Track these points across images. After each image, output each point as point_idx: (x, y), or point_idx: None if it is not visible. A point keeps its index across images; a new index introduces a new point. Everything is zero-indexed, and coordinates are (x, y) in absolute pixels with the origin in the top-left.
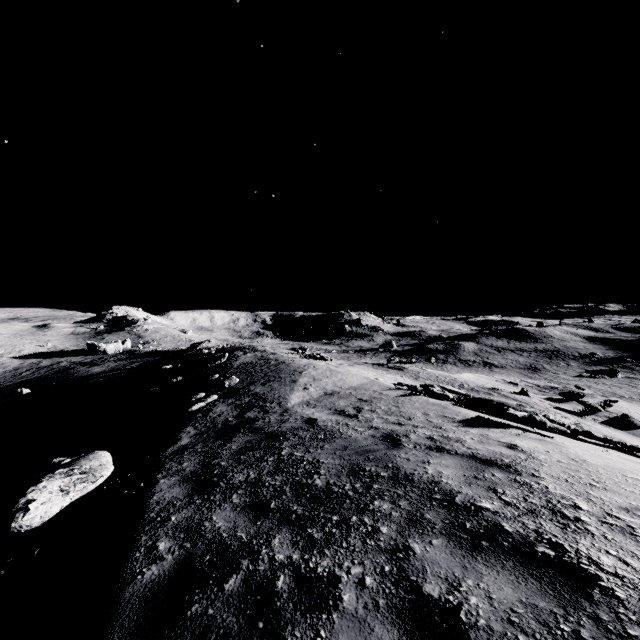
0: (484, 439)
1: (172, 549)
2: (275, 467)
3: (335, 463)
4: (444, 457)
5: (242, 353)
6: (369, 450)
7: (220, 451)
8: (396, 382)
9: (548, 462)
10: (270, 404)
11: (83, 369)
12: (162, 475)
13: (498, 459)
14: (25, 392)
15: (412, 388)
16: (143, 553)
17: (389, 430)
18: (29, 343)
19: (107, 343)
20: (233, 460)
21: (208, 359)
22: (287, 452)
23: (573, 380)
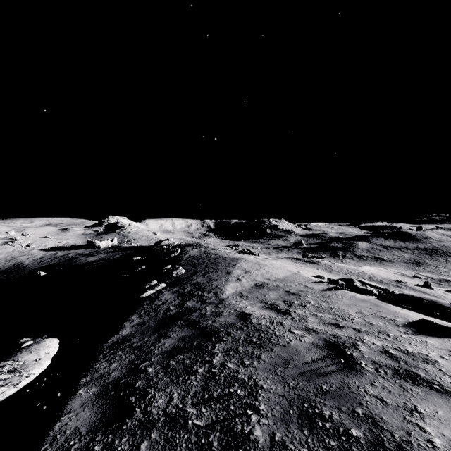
0: None
1: None
2: (203, 387)
3: (277, 392)
4: (433, 399)
5: (190, 248)
6: (318, 372)
7: (152, 349)
8: (315, 275)
9: None
10: (208, 294)
11: (83, 258)
12: (85, 381)
13: None
14: (42, 274)
15: (334, 282)
16: None
17: (330, 335)
18: (51, 240)
19: (100, 240)
20: (161, 366)
21: (165, 253)
22: (219, 361)
23: None
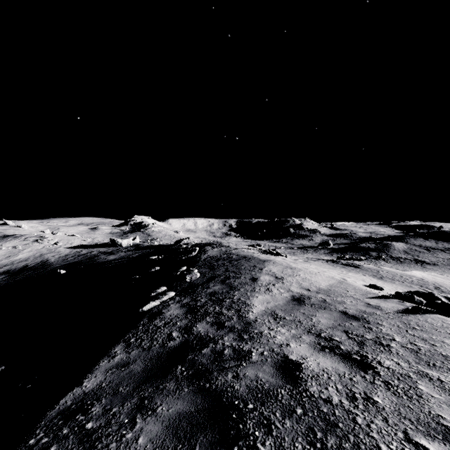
0: None
1: None
2: None
3: None
4: None
5: (210, 248)
6: None
7: None
8: (366, 283)
9: None
10: (227, 311)
11: (103, 257)
12: None
13: None
14: (62, 272)
15: (407, 297)
16: None
17: None
18: (77, 238)
19: (122, 239)
20: None
21: (183, 252)
22: None
23: None
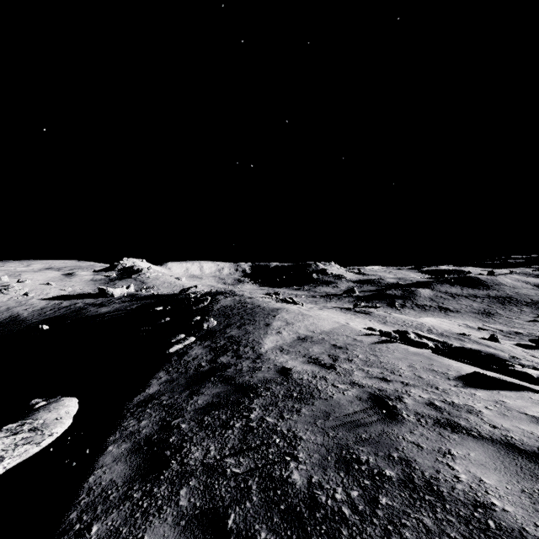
0: (504, 409)
1: None
2: (241, 440)
3: (317, 441)
4: (468, 443)
5: (223, 297)
6: (359, 423)
7: (184, 406)
8: (366, 326)
9: None
10: (244, 348)
11: (93, 309)
12: (114, 438)
13: None
14: (45, 328)
15: (386, 334)
16: None
17: (376, 389)
18: (54, 287)
19: (114, 288)
20: (195, 422)
21: (193, 302)
22: (257, 415)
23: (527, 324)
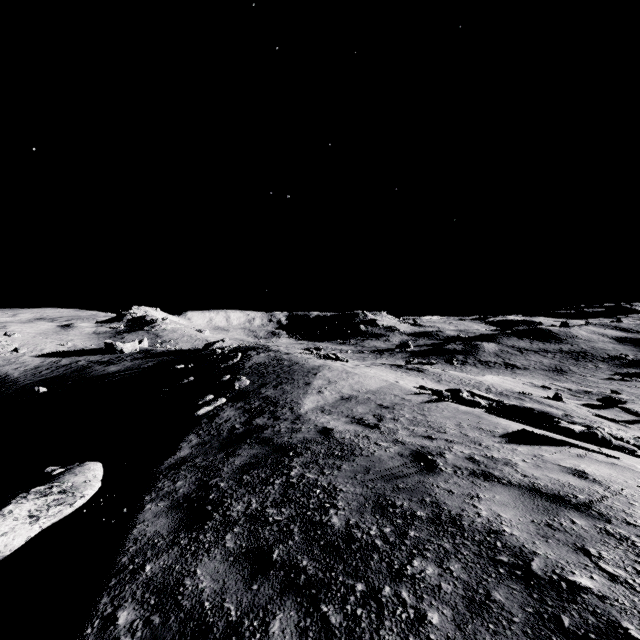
0: (539, 462)
1: (134, 626)
2: (282, 494)
3: (356, 492)
4: (496, 489)
5: (255, 353)
6: (398, 475)
7: (221, 467)
8: (418, 385)
9: (637, 500)
10: (281, 409)
11: (99, 368)
12: (150, 498)
13: (569, 494)
14: (42, 391)
15: (437, 393)
16: (95, 629)
17: (418, 446)
18: (50, 342)
19: (124, 342)
20: (234, 480)
21: (220, 359)
22: (297, 472)
23: (603, 383)
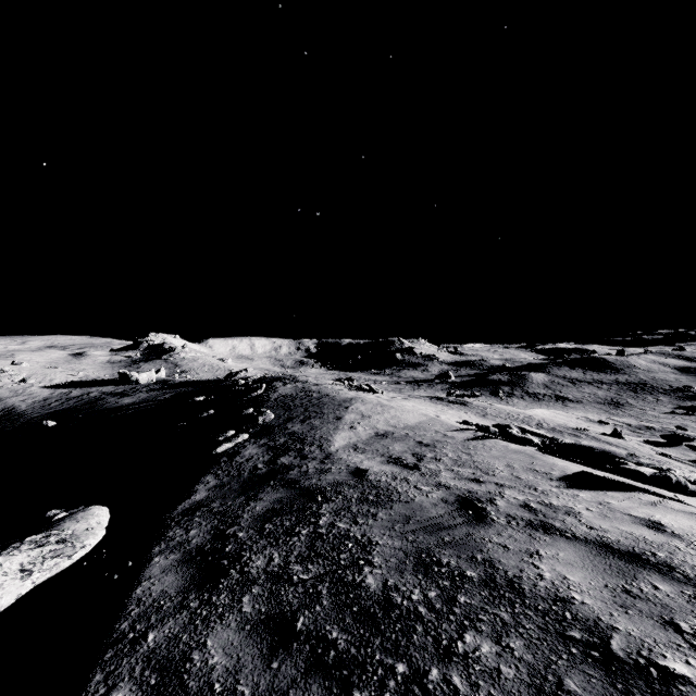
0: (606, 511)
1: None
2: (309, 547)
3: (394, 546)
4: (559, 544)
5: (281, 384)
6: (442, 526)
7: (240, 513)
8: (461, 420)
9: None
10: (309, 447)
11: (113, 400)
12: (159, 549)
13: (647, 551)
14: (50, 424)
15: (483, 429)
16: None
17: (465, 491)
18: (60, 372)
19: (140, 372)
20: (254, 530)
21: (243, 390)
22: (327, 521)
23: (664, 417)
